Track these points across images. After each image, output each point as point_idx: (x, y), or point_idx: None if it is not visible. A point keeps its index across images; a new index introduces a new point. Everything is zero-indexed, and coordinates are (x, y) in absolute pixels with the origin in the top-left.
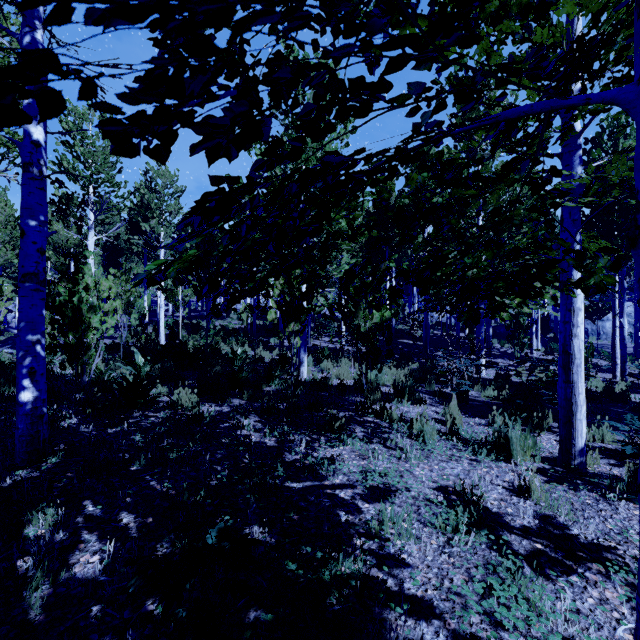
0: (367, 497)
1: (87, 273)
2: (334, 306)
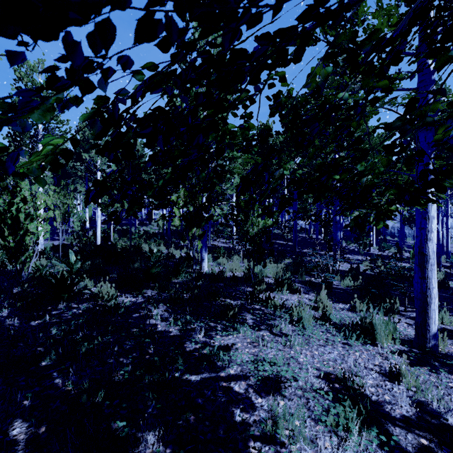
0: (259, 389)
1: (24, 187)
2: (228, 215)
